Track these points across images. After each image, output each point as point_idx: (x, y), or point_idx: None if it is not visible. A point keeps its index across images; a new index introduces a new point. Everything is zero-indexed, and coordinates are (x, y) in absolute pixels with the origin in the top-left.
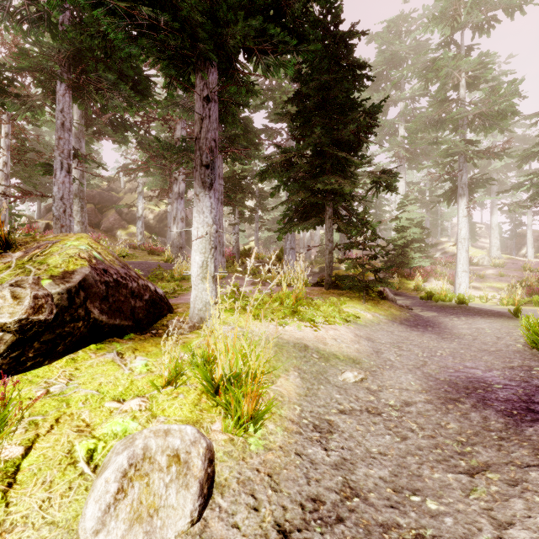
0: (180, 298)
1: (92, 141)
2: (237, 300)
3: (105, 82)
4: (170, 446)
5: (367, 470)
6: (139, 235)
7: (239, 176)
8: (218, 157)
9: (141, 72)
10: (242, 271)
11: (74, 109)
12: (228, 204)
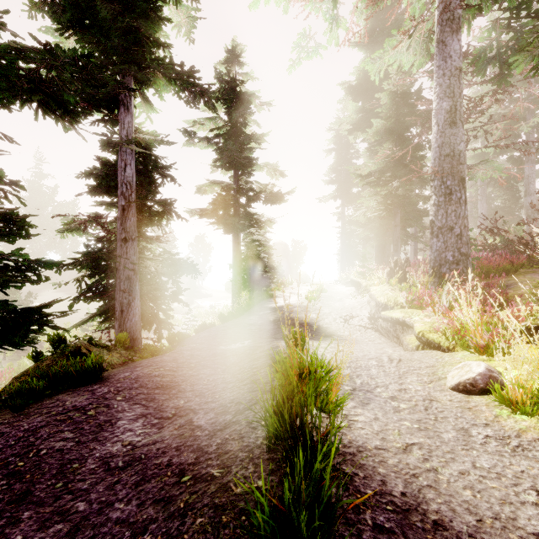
0: None
1: None
2: None
3: None
4: (472, 368)
5: (452, 434)
6: None
7: None
8: None
9: None
10: None
11: None
12: None
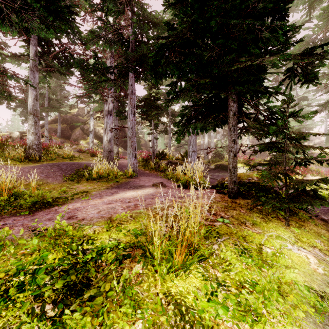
0: (54, 211)
1: (49, 76)
2: (26, 285)
3: (19, 2)
4: None
5: None
6: (91, 143)
7: (154, 98)
8: (131, 77)
9: (60, 0)
10: (156, 169)
11: (30, 49)
12: (146, 118)
